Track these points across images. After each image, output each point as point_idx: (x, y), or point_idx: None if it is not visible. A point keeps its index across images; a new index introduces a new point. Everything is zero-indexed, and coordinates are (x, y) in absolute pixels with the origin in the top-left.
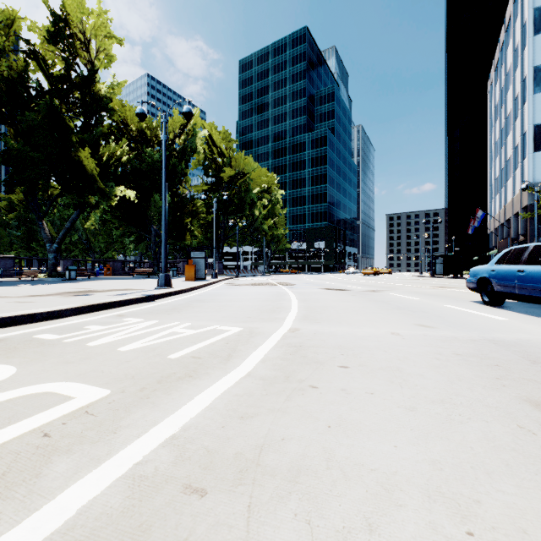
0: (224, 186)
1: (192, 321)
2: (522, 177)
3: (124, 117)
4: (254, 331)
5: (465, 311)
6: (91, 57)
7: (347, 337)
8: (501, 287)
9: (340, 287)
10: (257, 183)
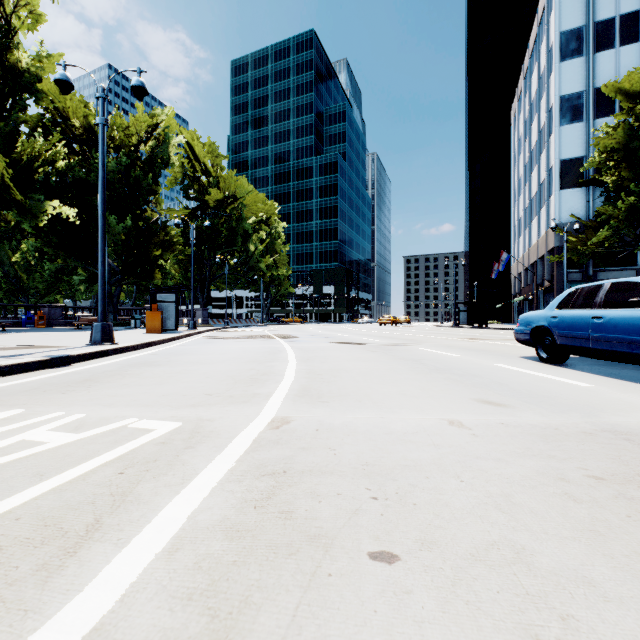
0: (209, 212)
1: (94, 408)
2: (548, 217)
3: (63, 108)
4: (202, 430)
5: (526, 373)
6: (5, 12)
7: (377, 438)
8: (567, 339)
9: (354, 340)
10: (252, 211)
